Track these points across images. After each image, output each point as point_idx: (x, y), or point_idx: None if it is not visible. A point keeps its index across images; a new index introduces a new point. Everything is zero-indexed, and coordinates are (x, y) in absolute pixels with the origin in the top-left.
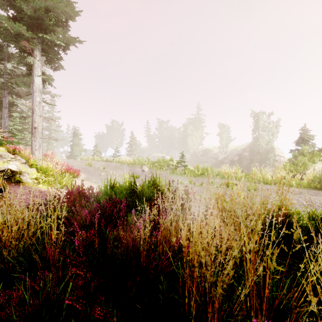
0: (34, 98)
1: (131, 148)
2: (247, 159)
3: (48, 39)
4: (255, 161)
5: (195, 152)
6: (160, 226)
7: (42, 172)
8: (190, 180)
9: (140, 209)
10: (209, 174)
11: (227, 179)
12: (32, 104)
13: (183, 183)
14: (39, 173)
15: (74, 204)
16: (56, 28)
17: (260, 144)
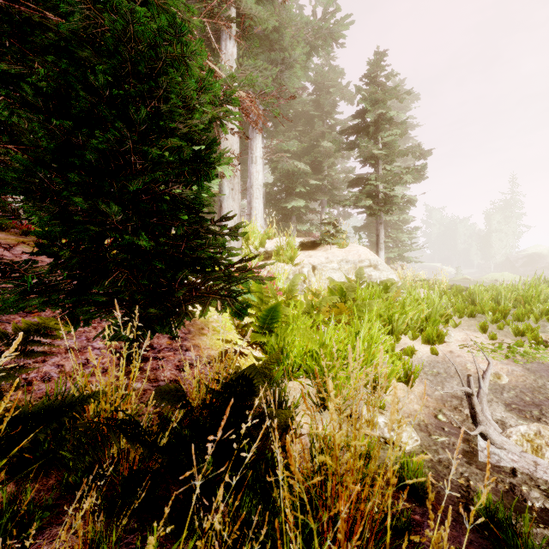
0: None
1: None
2: None
3: None
4: None
5: (509, 260)
6: None
7: None
8: None
9: None
10: None
11: None
12: None
13: None
14: None
15: None
16: None
17: None
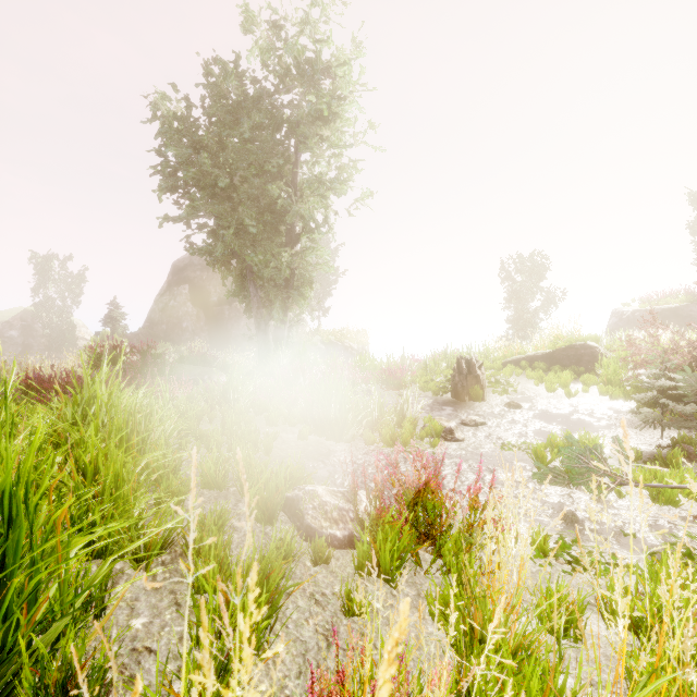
0: None
1: None
2: (16, 344)
3: None
4: (36, 348)
5: None
6: None
7: None
8: None
9: None
10: None
11: None
12: None
13: None
14: None
15: None
16: None
17: (48, 316)
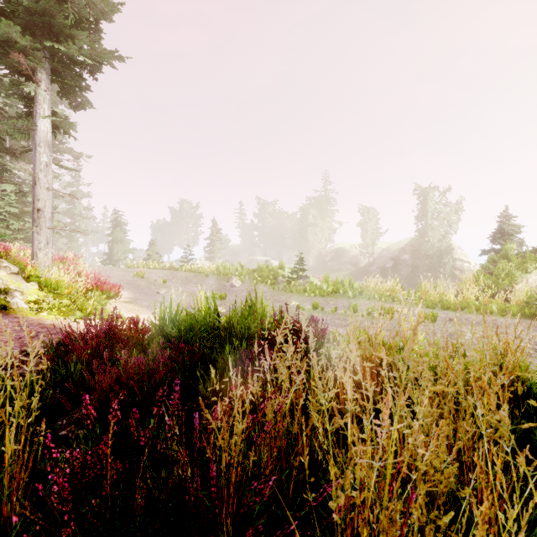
0: (38, 157)
1: (212, 247)
2: (407, 265)
3: (62, 53)
4: (421, 269)
5: (321, 254)
6: (268, 426)
7: (49, 289)
8: (315, 304)
9: (224, 364)
10: (346, 291)
11: (378, 301)
12: (34, 168)
13: (304, 309)
14: (44, 292)
15: (97, 353)
16: (76, 33)
17: (430, 241)
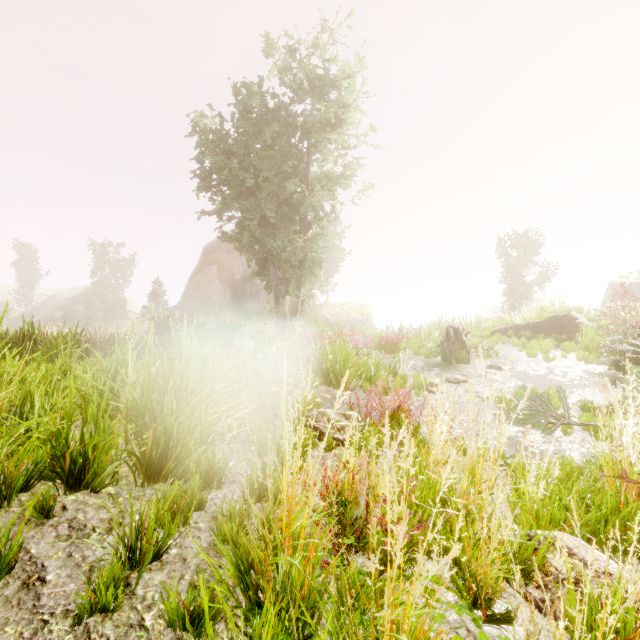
0: None
1: None
2: (81, 316)
3: None
4: (95, 319)
5: None
6: None
7: None
8: None
9: None
10: None
11: None
12: None
13: None
14: None
15: None
16: None
17: (105, 293)
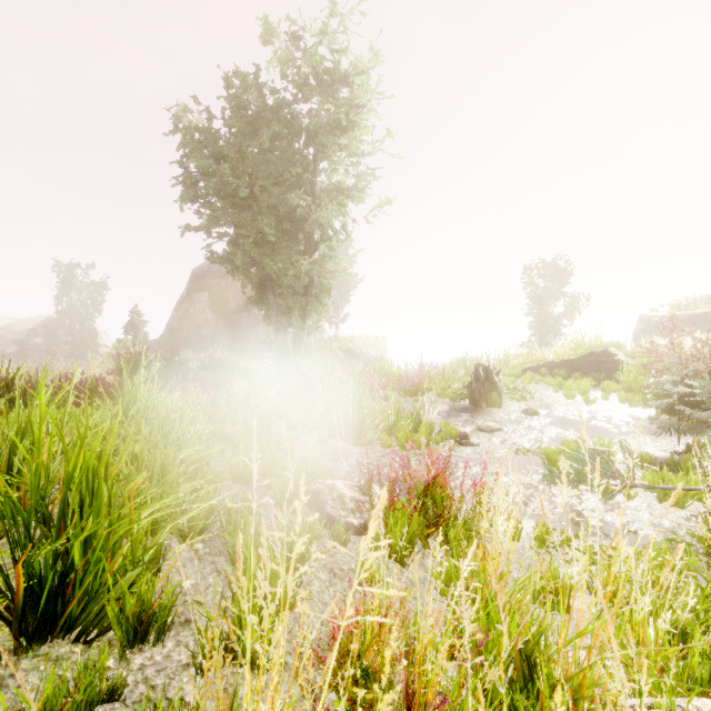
0: None
1: None
2: (41, 351)
3: None
4: (59, 355)
5: None
6: None
7: None
8: None
9: None
10: None
11: None
12: None
13: None
14: None
15: None
16: None
17: (71, 324)
